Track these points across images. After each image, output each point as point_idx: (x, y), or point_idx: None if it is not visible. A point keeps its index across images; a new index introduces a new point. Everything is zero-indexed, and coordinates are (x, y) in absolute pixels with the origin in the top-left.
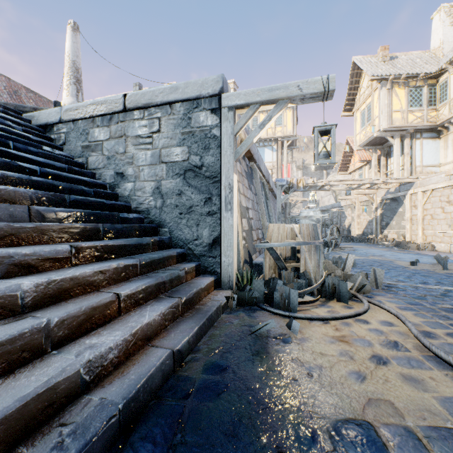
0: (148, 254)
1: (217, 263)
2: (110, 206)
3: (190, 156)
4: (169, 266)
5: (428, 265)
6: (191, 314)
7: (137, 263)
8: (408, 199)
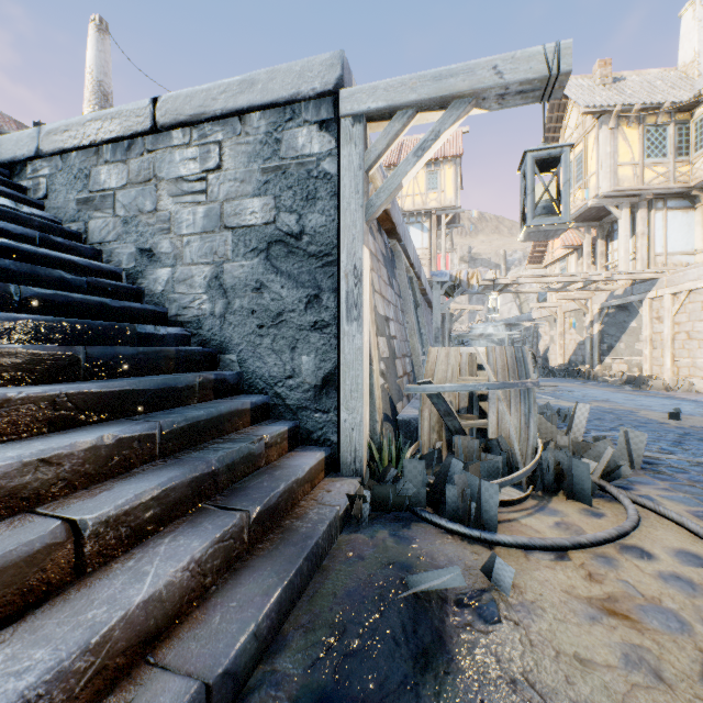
0: (187, 409)
1: (331, 424)
2: (121, 311)
3: (278, 215)
4: (233, 432)
5: (699, 419)
6: (271, 546)
7: (154, 432)
8: (647, 307)
